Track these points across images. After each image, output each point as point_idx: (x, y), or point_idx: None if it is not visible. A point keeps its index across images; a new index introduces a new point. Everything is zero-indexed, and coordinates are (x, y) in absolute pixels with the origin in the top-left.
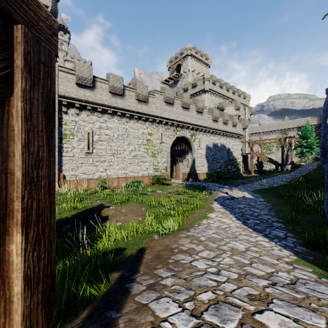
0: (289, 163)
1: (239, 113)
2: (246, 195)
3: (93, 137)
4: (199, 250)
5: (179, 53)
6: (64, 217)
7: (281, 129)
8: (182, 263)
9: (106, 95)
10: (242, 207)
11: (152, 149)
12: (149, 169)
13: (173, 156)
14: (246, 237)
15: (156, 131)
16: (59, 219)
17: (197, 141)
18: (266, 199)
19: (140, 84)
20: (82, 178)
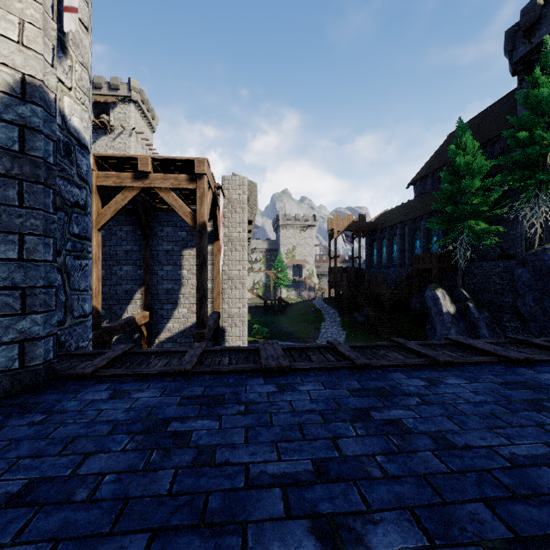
0: (278, 298)
1: None
2: None
3: None
4: None
5: (104, 80)
6: None
7: None
8: None
9: None
10: None
11: None
12: None
13: None
14: None
15: None
16: None
17: None
18: None
19: None
20: None
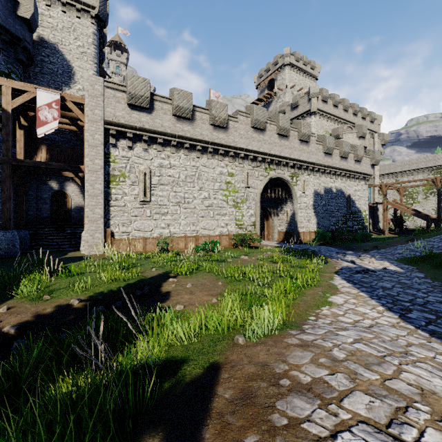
0: None
1: (364, 142)
2: (387, 265)
3: (151, 179)
4: (341, 390)
5: (271, 63)
6: (99, 293)
7: (433, 166)
8: (309, 434)
9: (168, 119)
10: (389, 286)
11: (234, 197)
12: (230, 225)
13: (264, 206)
14: (427, 351)
15: (239, 171)
16: (90, 296)
17: (300, 185)
18: (428, 273)
19: (217, 102)
20: (137, 236)
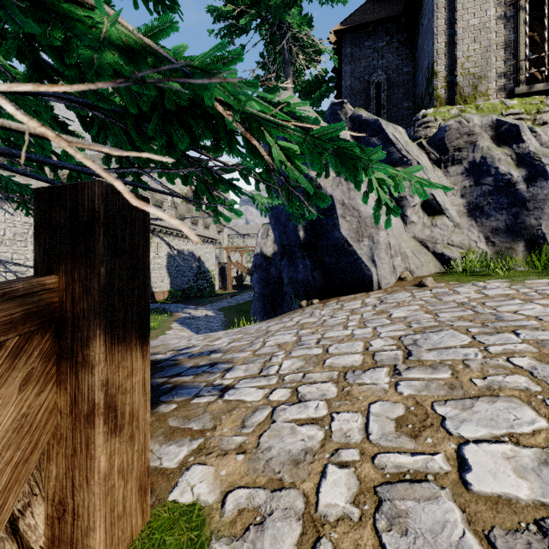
0: None
1: None
2: (210, 313)
3: None
4: None
5: None
6: None
7: None
8: None
9: None
10: (201, 323)
11: None
12: None
13: None
14: None
15: None
16: None
17: (154, 247)
18: (227, 315)
19: None
20: None
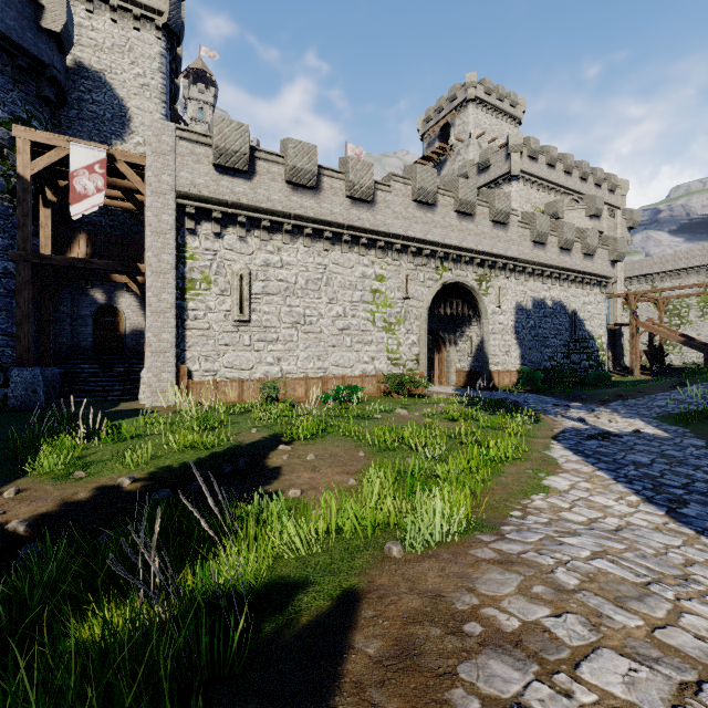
0: None
1: (599, 224)
2: (641, 426)
3: (251, 285)
4: (576, 646)
5: (446, 98)
6: (164, 468)
7: None
8: None
9: (279, 188)
10: (645, 461)
11: (384, 314)
12: (378, 359)
13: (434, 329)
14: None
15: (393, 272)
16: (149, 472)
17: (492, 294)
18: None
19: (357, 161)
20: (228, 377)
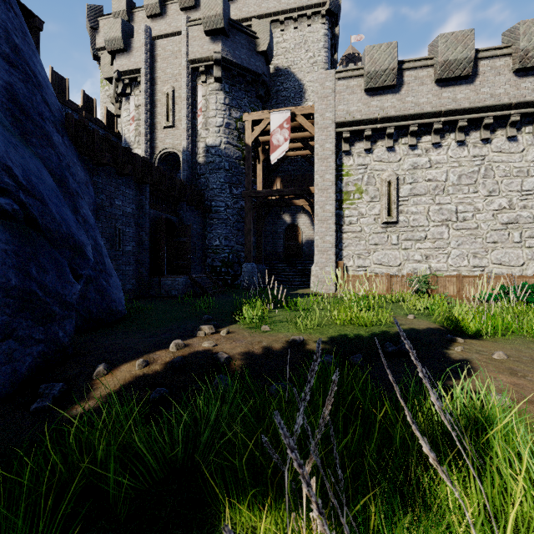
0: None
1: None
2: None
3: (398, 189)
4: None
5: None
6: (327, 335)
7: None
8: None
9: (427, 90)
10: None
11: None
12: None
13: None
14: None
15: None
16: (315, 337)
17: None
18: None
19: (531, 23)
20: (377, 272)
